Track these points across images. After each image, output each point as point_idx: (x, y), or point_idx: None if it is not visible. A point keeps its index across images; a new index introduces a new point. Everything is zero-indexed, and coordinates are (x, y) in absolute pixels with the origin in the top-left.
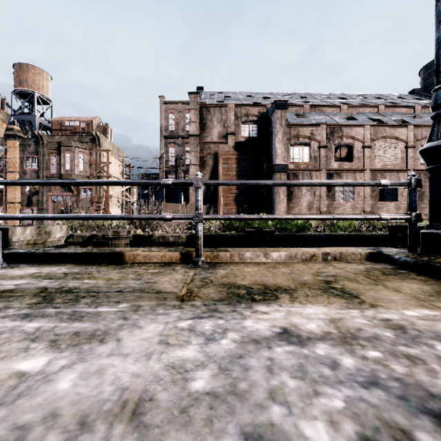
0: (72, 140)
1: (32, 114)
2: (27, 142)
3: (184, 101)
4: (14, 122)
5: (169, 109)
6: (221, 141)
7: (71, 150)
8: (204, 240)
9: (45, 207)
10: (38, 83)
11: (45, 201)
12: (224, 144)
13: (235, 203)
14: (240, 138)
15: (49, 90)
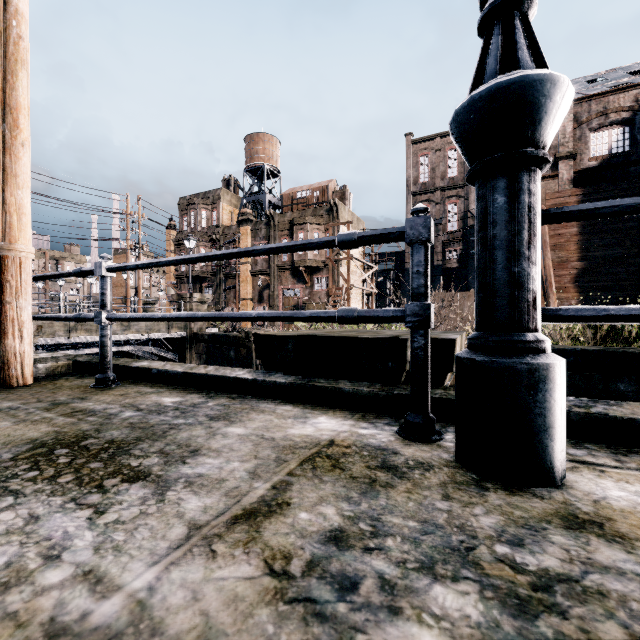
0: (306, 216)
1: (262, 192)
2: (259, 226)
3: (444, 132)
4: (246, 204)
5: (419, 150)
6: (543, 175)
7: (304, 229)
8: (568, 360)
9: (276, 303)
10: (267, 153)
11: (276, 296)
12: (551, 179)
13: (575, 287)
14: (586, 161)
15: (278, 159)
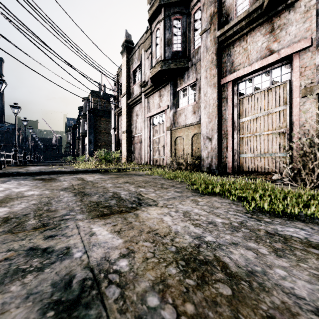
0: None
1: None
2: None
3: None
4: None
5: None
6: None
7: None
8: None
9: None
10: None
11: None
12: None
13: None
14: None
15: None
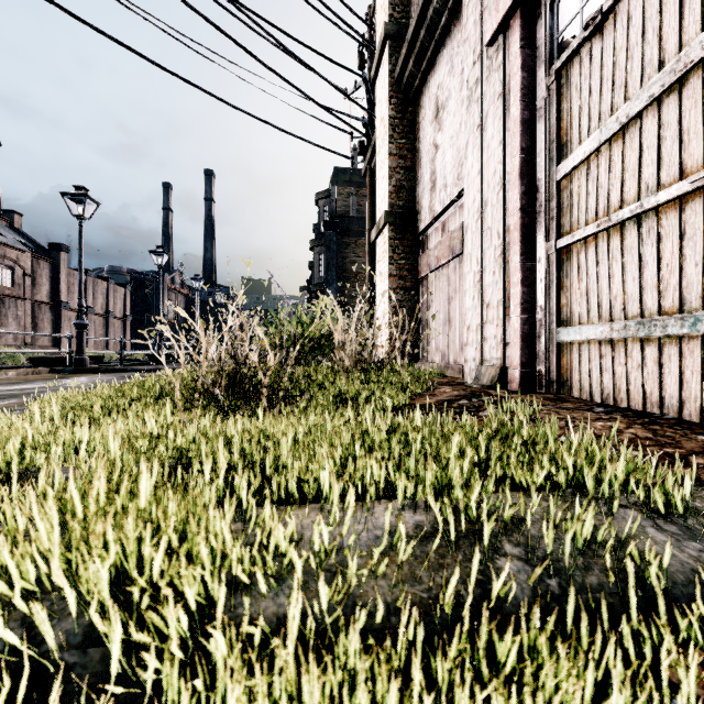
0: None
1: None
2: None
3: None
4: None
5: None
6: None
7: None
8: None
9: None
10: None
11: None
12: None
13: None
14: None
15: None
